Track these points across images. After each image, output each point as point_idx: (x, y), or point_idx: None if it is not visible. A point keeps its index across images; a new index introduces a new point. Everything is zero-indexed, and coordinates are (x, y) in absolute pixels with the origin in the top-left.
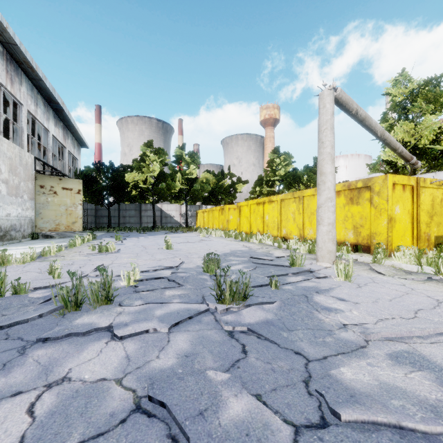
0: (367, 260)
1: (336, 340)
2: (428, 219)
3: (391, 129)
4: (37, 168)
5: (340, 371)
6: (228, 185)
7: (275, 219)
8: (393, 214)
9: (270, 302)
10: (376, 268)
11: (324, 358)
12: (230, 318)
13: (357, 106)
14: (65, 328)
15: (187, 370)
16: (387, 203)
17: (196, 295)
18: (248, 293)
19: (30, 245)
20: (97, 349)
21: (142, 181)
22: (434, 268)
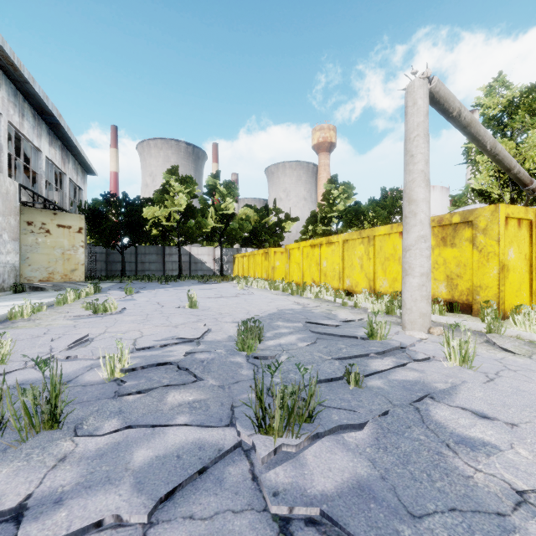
0: (476, 327)
1: None
2: None
3: None
4: (22, 199)
5: None
6: (273, 223)
7: (335, 266)
8: (505, 260)
9: (356, 424)
10: (499, 343)
11: None
12: (282, 478)
13: (460, 104)
14: None
15: None
16: (498, 244)
17: (219, 405)
18: (313, 407)
19: (5, 301)
20: None
21: (164, 218)
22: None
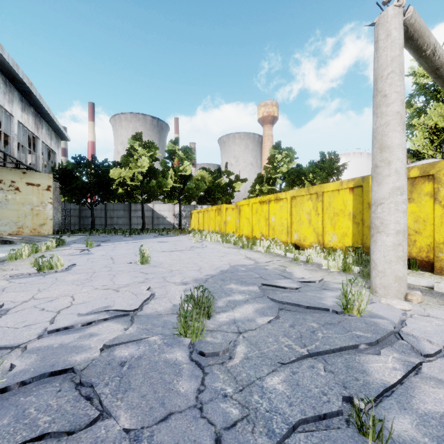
0: None
1: None
2: None
3: (418, 115)
4: None
5: None
6: (225, 183)
7: (283, 221)
8: None
9: None
10: None
11: None
12: None
13: (436, 40)
14: None
15: None
16: None
17: None
18: None
19: None
20: None
21: (129, 178)
22: None
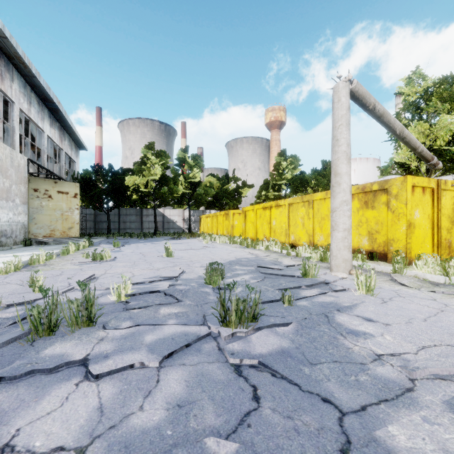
0: (386, 270)
1: (373, 379)
2: (449, 224)
3: None
4: (30, 170)
5: (389, 432)
6: (232, 189)
7: (282, 225)
8: (412, 219)
9: (285, 323)
10: (399, 279)
11: (362, 408)
12: (236, 347)
13: (375, 100)
14: (28, 362)
15: (179, 431)
16: (406, 207)
17: (196, 314)
18: (257, 312)
19: (20, 252)
20: (63, 394)
21: (143, 185)
22: None
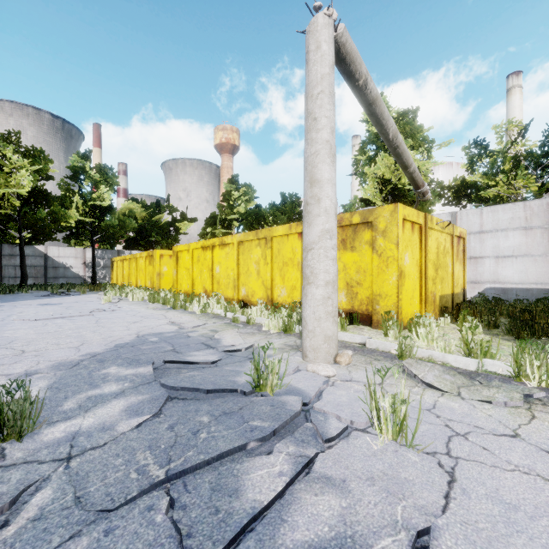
0: (384, 346)
1: None
2: (434, 272)
3: (370, 163)
4: None
5: None
6: (166, 222)
7: (229, 272)
8: (403, 266)
9: None
10: (421, 374)
11: None
12: None
13: (367, 71)
14: None
15: None
16: (397, 248)
17: None
18: None
19: None
20: None
21: None
22: (512, 367)
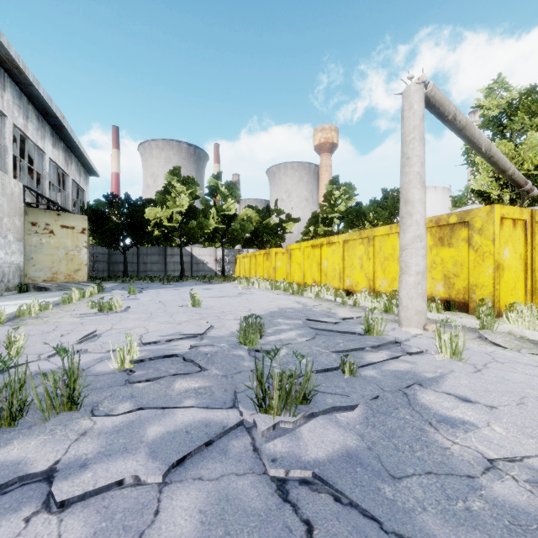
0: (471, 324)
1: (493, 508)
2: None
3: None
4: (27, 200)
5: None
6: (274, 223)
7: (335, 266)
8: (501, 260)
9: (348, 406)
10: (491, 338)
11: None
12: (279, 448)
13: (455, 108)
14: None
15: None
16: (493, 244)
17: (223, 391)
18: (309, 390)
19: (12, 300)
20: None
21: (166, 218)
22: None
